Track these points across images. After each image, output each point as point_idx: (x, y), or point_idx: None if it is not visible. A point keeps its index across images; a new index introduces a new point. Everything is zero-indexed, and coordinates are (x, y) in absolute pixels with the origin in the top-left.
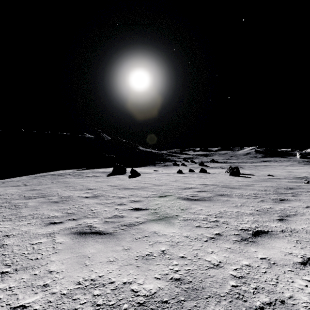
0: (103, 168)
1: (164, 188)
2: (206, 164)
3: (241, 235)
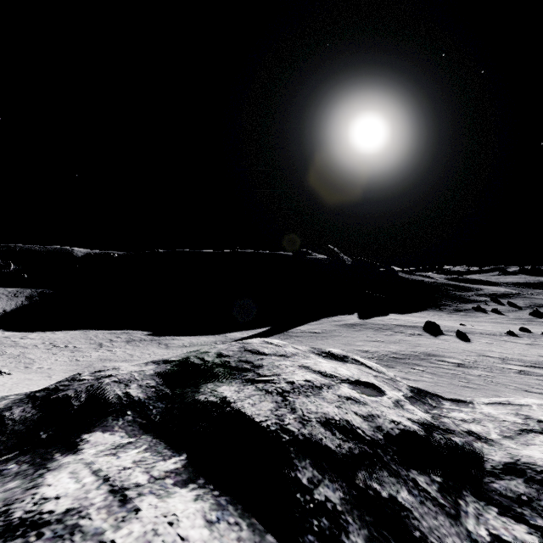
0: (381, 315)
1: (526, 360)
2: None
3: None
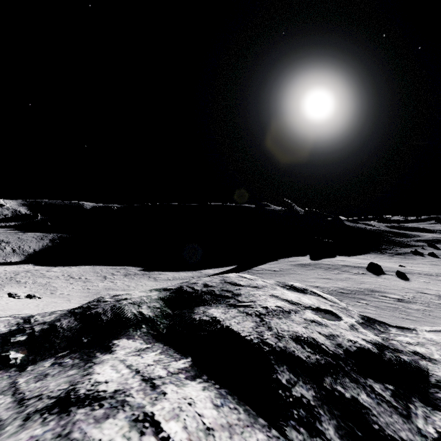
0: (329, 257)
1: None
2: None
3: None
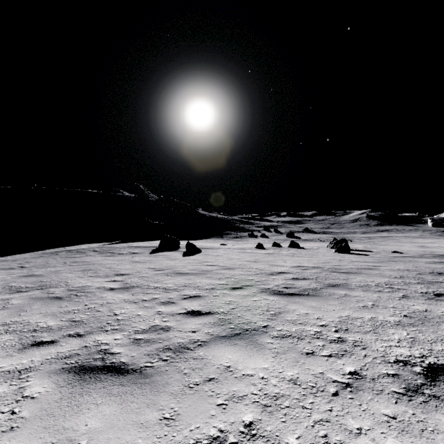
0: (146, 241)
1: (239, 273)
2: (296, 236)
3: (404, 378)
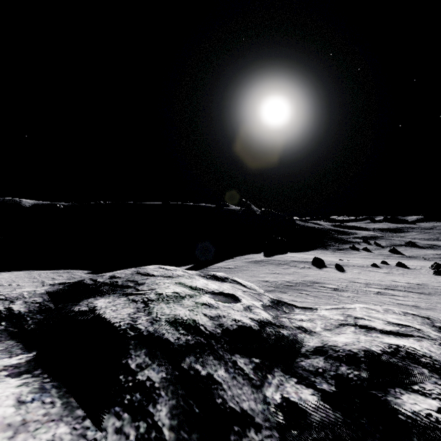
0: (281, 253)
1: (383, 284)
2: (399, 251)
3: (430, 303)
